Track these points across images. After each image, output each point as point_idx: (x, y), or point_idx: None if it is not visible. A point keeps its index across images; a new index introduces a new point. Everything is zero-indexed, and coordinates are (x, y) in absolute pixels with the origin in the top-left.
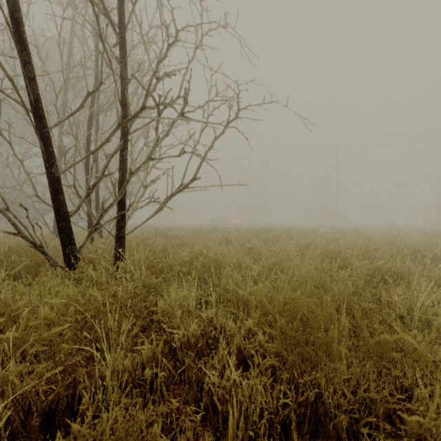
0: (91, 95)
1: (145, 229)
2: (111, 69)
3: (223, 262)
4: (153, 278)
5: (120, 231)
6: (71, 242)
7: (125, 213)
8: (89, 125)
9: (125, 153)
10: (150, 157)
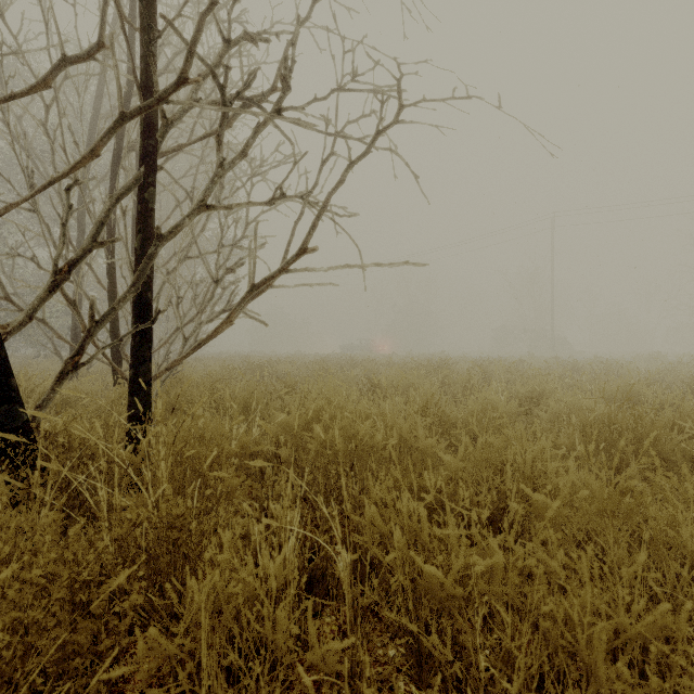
0: (72, 64)
1: (232, 361)
2: (113, 0)
3: (368, 438)
4: (180, 500)
5: (138, 370)
6: (8, 397)
7: (149, 329)
8: (113, 168)
9: (150, 195)
10: (204, 203)
